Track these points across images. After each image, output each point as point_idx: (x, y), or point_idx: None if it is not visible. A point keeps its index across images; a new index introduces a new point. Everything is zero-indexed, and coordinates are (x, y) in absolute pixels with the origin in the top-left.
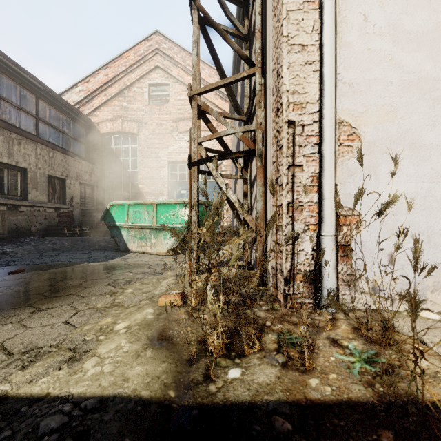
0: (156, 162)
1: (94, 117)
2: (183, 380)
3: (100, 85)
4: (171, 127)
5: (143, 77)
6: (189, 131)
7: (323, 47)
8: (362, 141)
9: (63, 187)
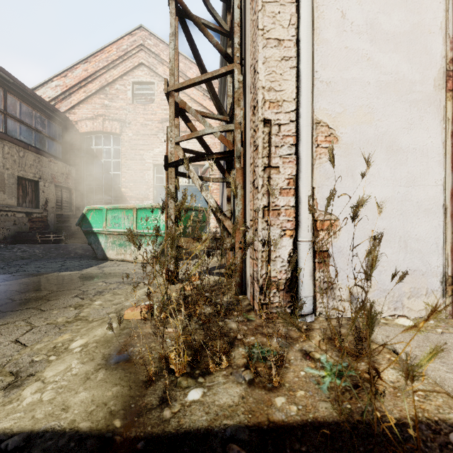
0: (141, 165)
1: (72, 115)
2: (135, 405)
3: (79, 81)
4: (156, 128)
5: (127, 74)
6: None
7: (300, 42)
8: (339, 143)
9: (36, 190)
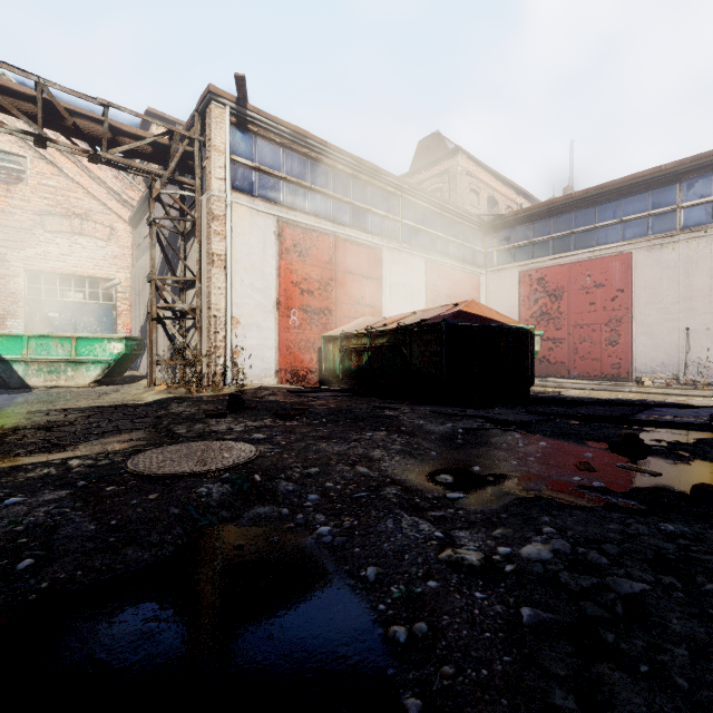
0: (2, 268)
1: None
2: (187, 396)
3: None
4: (31, 221)
5: None
6: (64, 233)
7: (227, 290)
8: (241, 325)
9: None
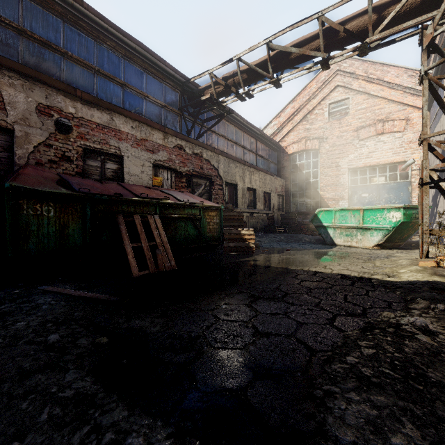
0: (336, 171)
1: (283, 142)
2: None
3: (288, 117)
4: (351, 137)
5: (324, 99)
6: (371, 137)
7: None
8: None
9: (269, 199)
